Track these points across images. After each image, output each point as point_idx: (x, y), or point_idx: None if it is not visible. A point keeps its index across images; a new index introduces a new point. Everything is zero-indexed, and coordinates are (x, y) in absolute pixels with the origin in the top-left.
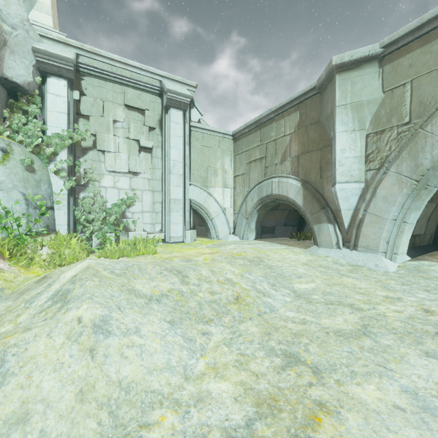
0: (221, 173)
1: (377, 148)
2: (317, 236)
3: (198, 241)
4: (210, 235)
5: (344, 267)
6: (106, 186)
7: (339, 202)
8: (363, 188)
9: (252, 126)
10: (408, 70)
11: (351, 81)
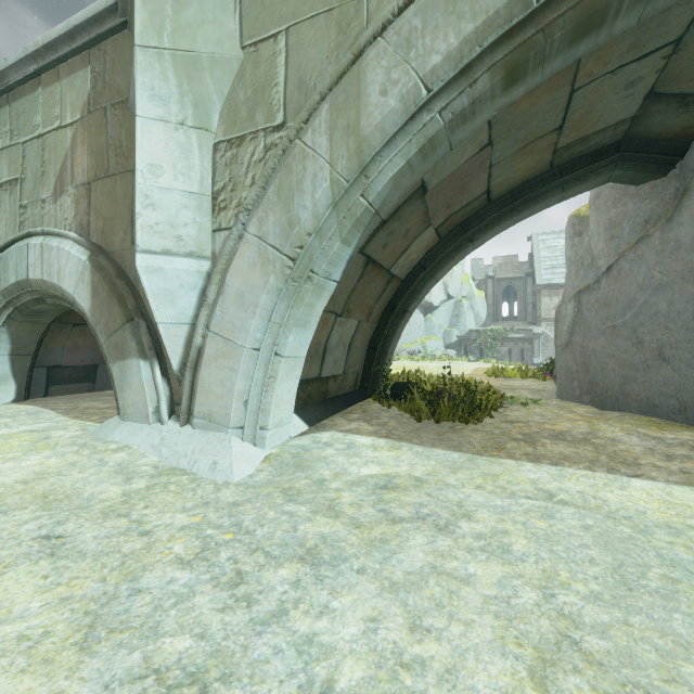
0: None
1: (232, 179)
2: (120, 392)
3: None
4: None
5: (122, 488)
6: None
7: (151, 305)
8: (207, 273)
9: None
10: (282, 3)
11: None
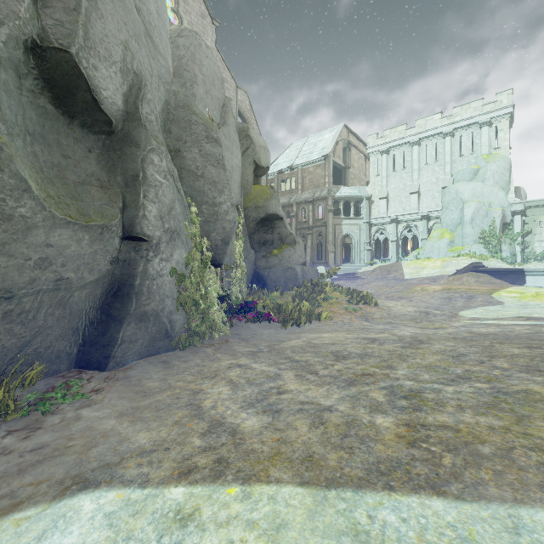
0: None
1: None
2: None
3: None
4: None
5: None
6: (536, 246)
7: None
8: None
9: None
10: None
11: None
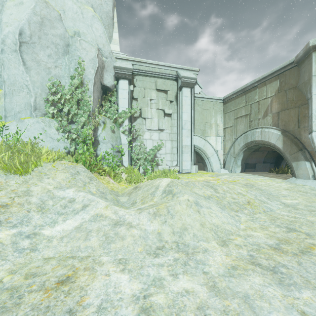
0: (214, 126)
1: None
2: (295, 170)
3: (199, 172)
4: (207, 169)
5: None
6: (146, 138)
7: (315, 146)
8: None
9: (238, 92)
10: None
11: None
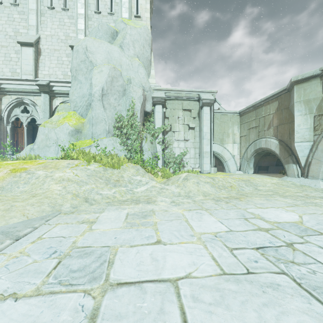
0: (231, 135)
1: (319, 123)
2: (287, 171)
3: (218, 173)
4: (225, 170)
5: (295, 186)
6: (175, 147)
7: (297, 153)
8: (312, 145)
9: (250, 108)
10: None
11: (303, 88)
